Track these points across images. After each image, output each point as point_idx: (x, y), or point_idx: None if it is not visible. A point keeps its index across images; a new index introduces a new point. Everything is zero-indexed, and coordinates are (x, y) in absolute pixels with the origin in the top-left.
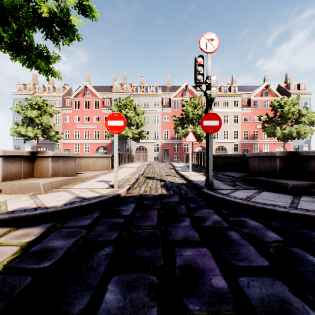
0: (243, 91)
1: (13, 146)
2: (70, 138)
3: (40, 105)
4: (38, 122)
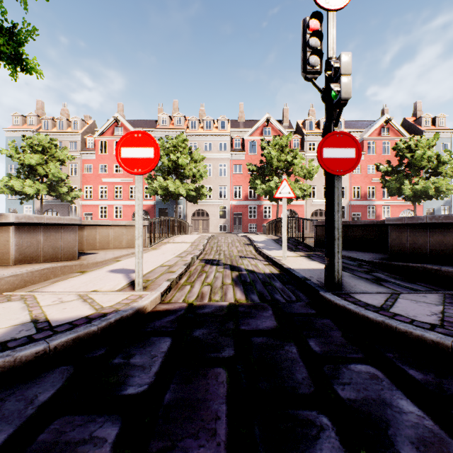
0: (352, 128)
1: (6, 209)
2: (93, 197)
3: (46, 146)
4: (41, 172)
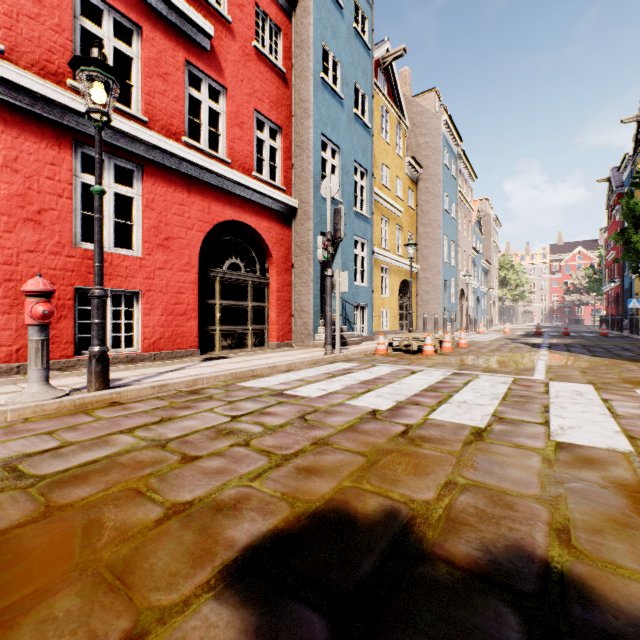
0: None
1: None
2: None
3: None
4: None
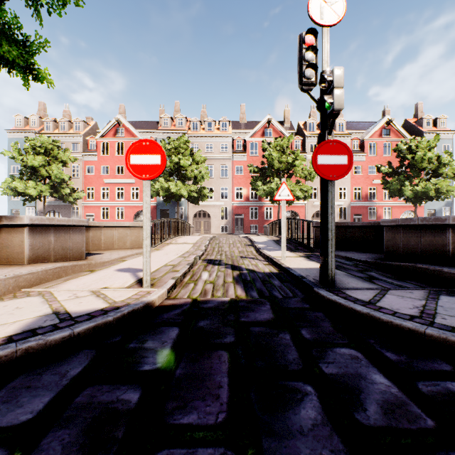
0: (353, 130)
1: (9, 210)
2: (95, 198)
3: (48, 147)
4: (44, 173)
